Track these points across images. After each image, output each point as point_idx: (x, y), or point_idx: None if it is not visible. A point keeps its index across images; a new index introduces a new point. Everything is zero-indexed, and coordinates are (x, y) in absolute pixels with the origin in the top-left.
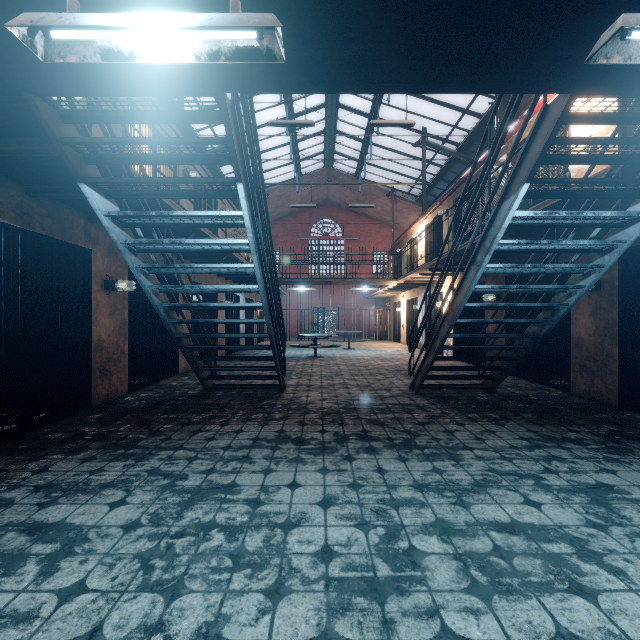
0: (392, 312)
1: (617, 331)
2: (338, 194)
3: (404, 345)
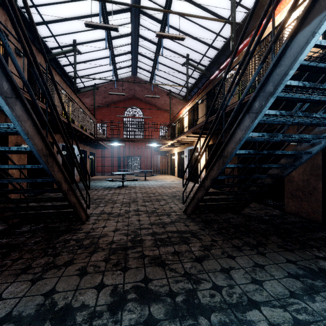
0: (170, 159)
1: (321, 172)
2: (140, 93)
3: (176, 177)
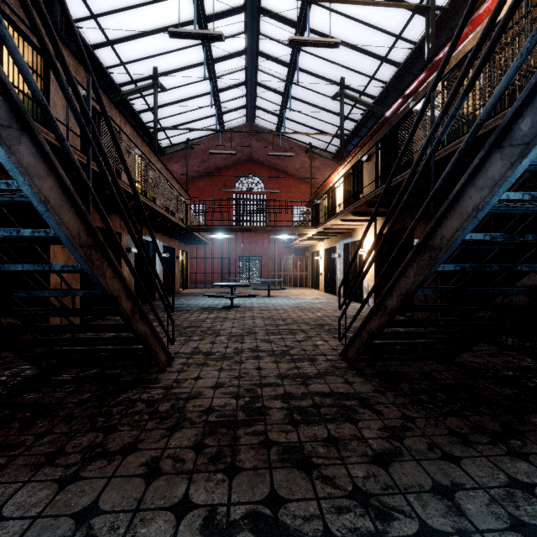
0: (310, 261)
1: None
2: (260, 151)
3: (322, 292)
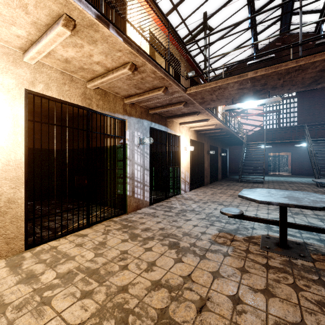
0: None
1: (221, 164)
2: None
3: (41, 247)
